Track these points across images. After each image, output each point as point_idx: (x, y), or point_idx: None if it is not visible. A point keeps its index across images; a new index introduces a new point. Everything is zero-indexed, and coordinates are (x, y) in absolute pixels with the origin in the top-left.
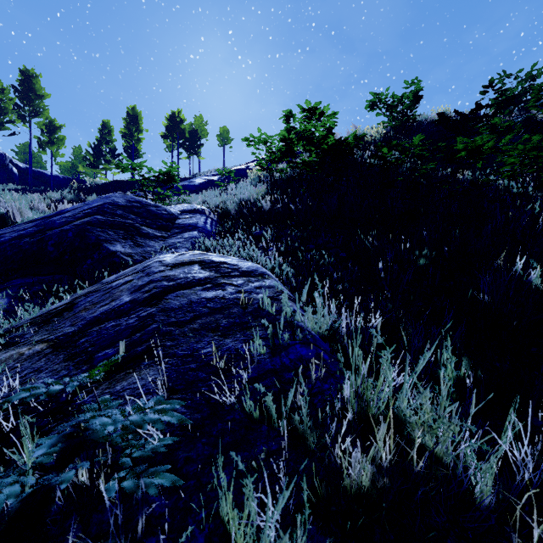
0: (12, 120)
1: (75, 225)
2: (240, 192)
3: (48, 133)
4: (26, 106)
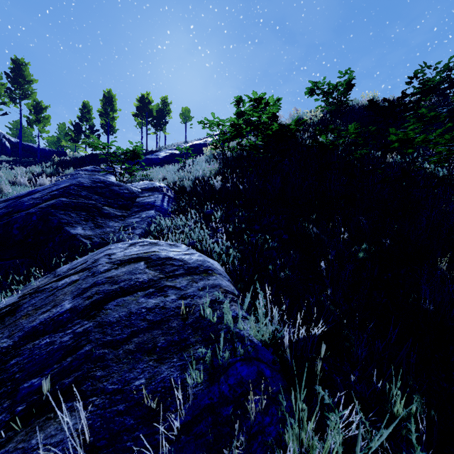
0: (4, 102)
1: (40, 208)
2: (196, 169)
3: (36, 113)
4: (17, 90)
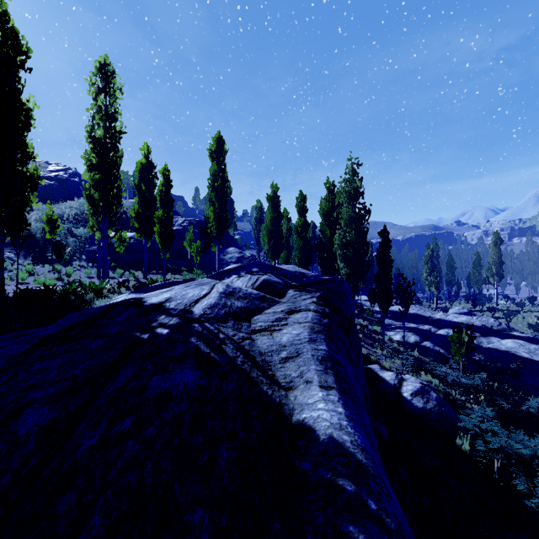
0: None
1: None
2: None
3: None
4: None
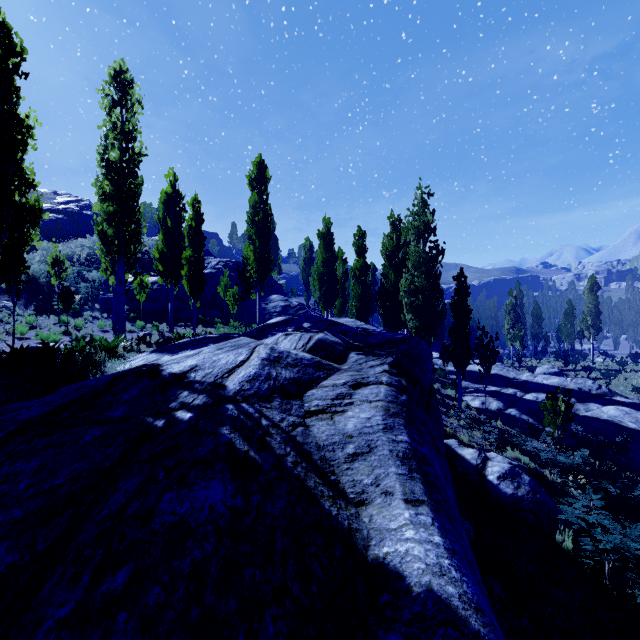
0: None
1: None
2: None
3: None
4: None
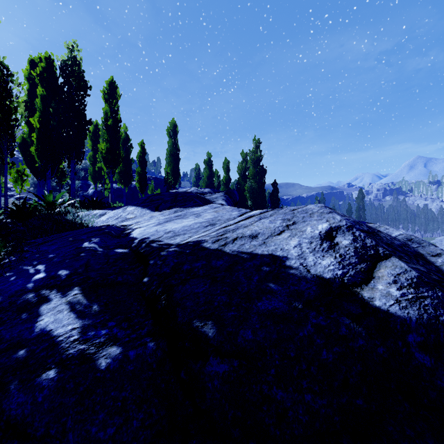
0: None
1: None
2: None
3: None
4: None
